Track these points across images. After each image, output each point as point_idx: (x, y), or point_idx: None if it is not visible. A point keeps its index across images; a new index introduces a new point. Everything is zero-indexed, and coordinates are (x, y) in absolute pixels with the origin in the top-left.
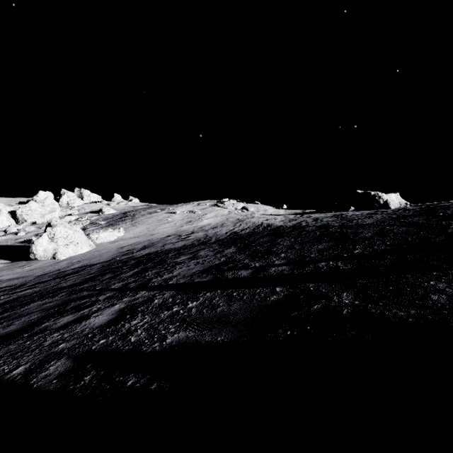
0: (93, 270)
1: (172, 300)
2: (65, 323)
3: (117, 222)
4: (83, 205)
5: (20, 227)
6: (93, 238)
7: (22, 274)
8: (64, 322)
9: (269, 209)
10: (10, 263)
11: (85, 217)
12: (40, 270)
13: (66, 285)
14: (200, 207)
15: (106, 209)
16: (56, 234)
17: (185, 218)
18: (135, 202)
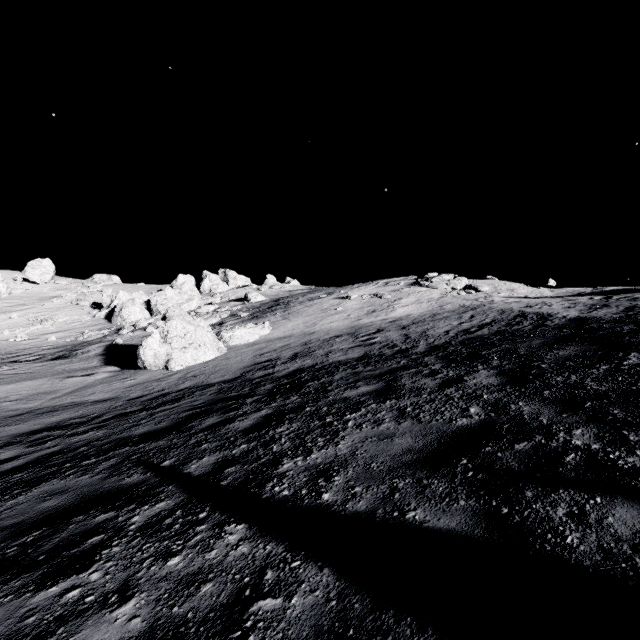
0: (200, 399)
1: None
2: None
3: (263, 313)
4: (228, 291)
5: (151, 321)
6: (224, 338)
7: (115, 394)
8: None
9: (519, 288)
10: (118, 372)
11: (225, 307)
12: (141, 387)
13: (138, 433)
14: (389, 288)
15: (252, 296)
16: (171, 331)
17: (365, 306)
18: (293, 285)
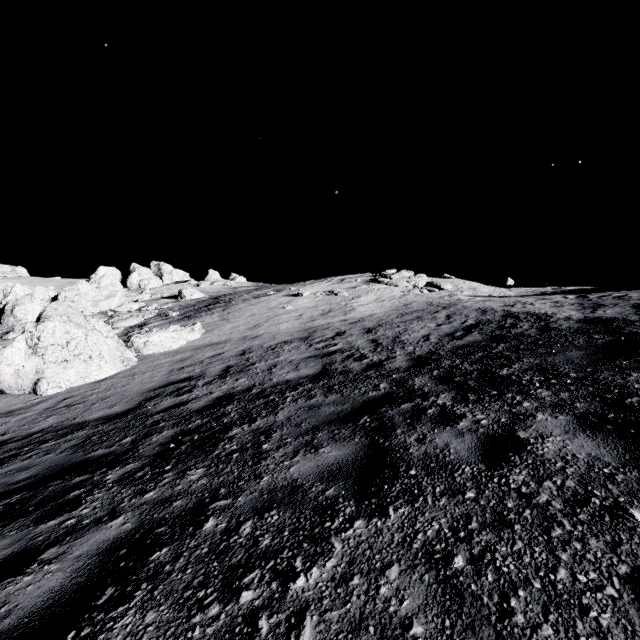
0: (36, 464)
1: None
2: None
3: (198, 313)
4: (161, 287)
5: None
6: (136, 345)
7: None
8: None
9: (480, 287)
10: None
11: (152, 305)
12: None
13: None
14: (345, 285)
15: (188, 292)
16: (44, 338)
17: (320, 304)
18: (238, 282)
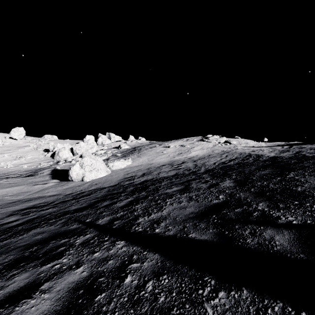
0: (100, 194)
1: (152, 289)
2: (7, 293)
3: (128, 154)
4: (110, 143)
5: (73, 158)
6: (110, 166)
7: (59, 192)
8: (8, 290)
9: (250, 142)
10: (59, 182)
11: (109, 151)
12: (71, 189)
13: (72, 209)
14: (189, 142)
15: (123, 145)
16: (84, 163)
17: (177, 150)
18: (142, 140)
